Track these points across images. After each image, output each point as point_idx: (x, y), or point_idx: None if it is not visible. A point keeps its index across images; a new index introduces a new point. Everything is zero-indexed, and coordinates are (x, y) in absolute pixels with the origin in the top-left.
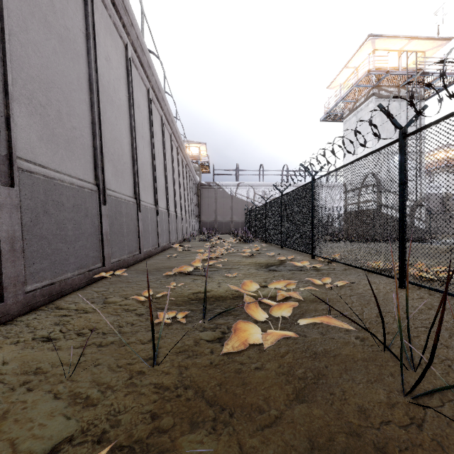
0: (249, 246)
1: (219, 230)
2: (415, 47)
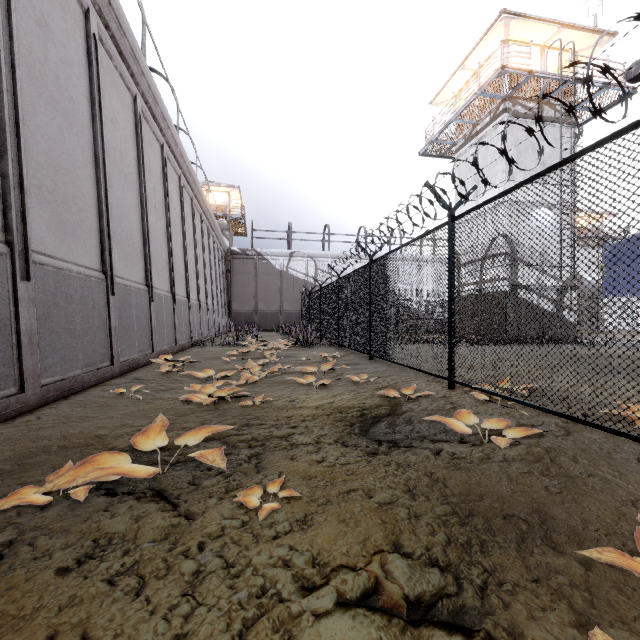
0: (310, 355)
1: (261, 325)
2: (564, 43)
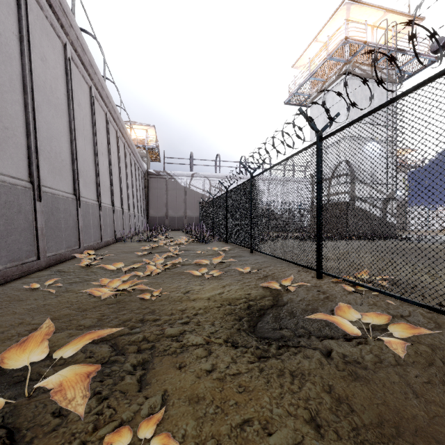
0: (205, 249)
1: (171, 226)
2: (388, 24)
